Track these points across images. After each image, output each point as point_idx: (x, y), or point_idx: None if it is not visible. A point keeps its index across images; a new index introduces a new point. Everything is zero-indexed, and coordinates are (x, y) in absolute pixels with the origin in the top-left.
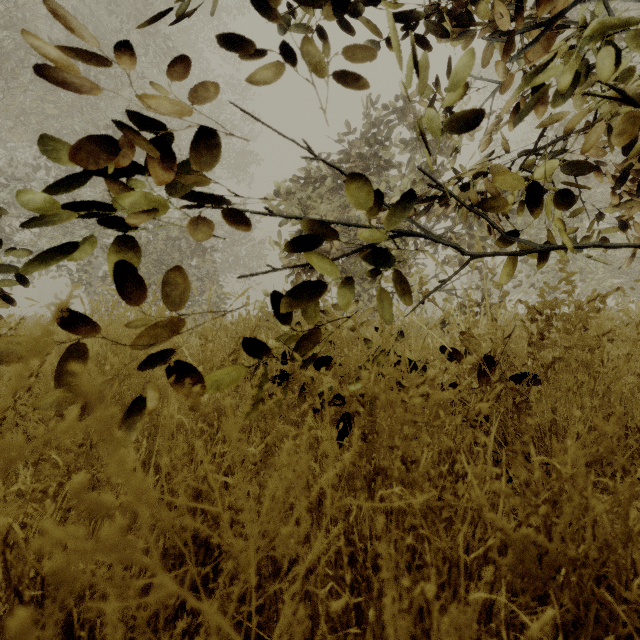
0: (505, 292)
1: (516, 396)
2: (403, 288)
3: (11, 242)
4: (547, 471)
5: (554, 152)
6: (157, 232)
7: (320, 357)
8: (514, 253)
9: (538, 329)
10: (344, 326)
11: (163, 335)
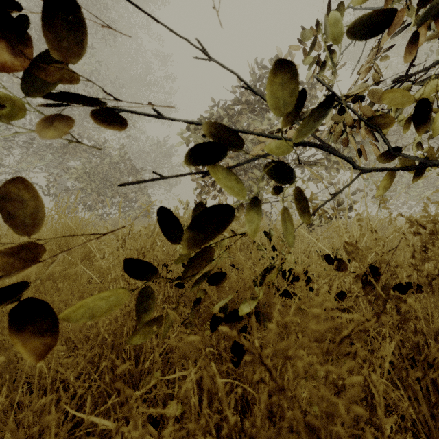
0: (385, 206)
1: (398, 303)
2: (301, 205)
3: (0, 165)
4: (434, 379)
5: (425, 80)
6: (104, 158)
7: (214, 274)
8: (401, 169)
9: (422, 241)
10: (237, 231)
11: (18, 266)
